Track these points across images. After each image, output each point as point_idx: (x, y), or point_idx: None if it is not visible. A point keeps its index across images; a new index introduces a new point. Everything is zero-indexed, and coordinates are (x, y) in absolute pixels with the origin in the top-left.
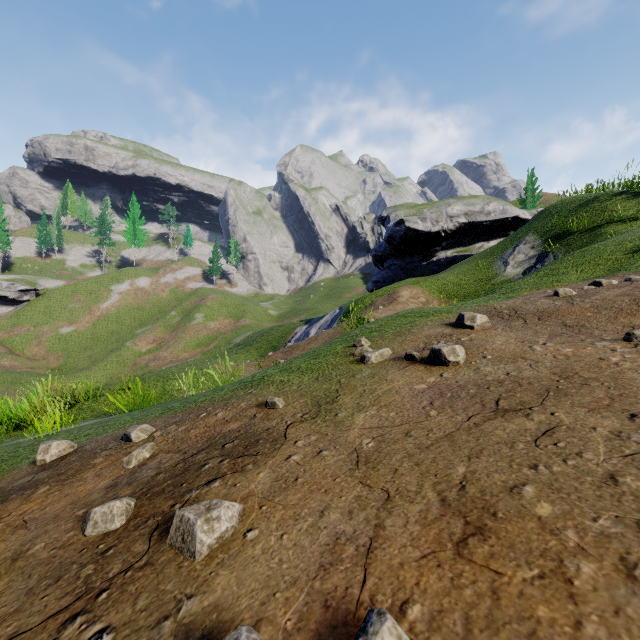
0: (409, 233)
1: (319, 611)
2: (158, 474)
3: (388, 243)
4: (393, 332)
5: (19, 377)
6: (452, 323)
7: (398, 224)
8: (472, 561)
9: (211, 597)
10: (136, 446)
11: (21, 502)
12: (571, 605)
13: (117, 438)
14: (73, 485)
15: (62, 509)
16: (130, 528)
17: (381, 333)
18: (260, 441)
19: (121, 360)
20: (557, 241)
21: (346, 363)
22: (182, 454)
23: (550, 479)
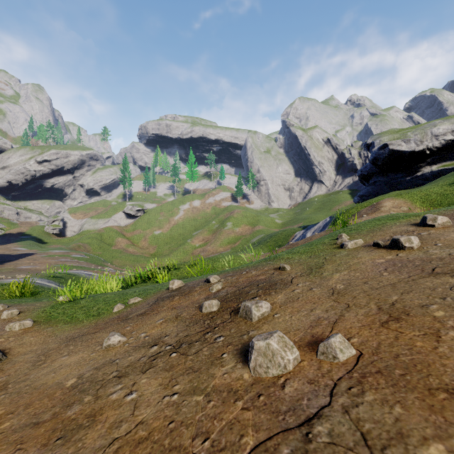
0: (393, 154)
1: (309, 337)
2: (227, 294)
3: (373, 164)
4: (367, 230)
5: (136, 258)
6: (417, 223)
7: (382, 148)
8: (388, 328)
9: (261, 331)
10: (213, 284)
11: (170, 301)
12: (435, 343)
13: (202, 281)
14: (189, 297)
15: (188, 304)
16: (220, 311)
17: (358, 231)
18: (277, 284)
19: (185, 251)
20: None
21: (330, 248)
22: (237, 287)
23: (451, 303)
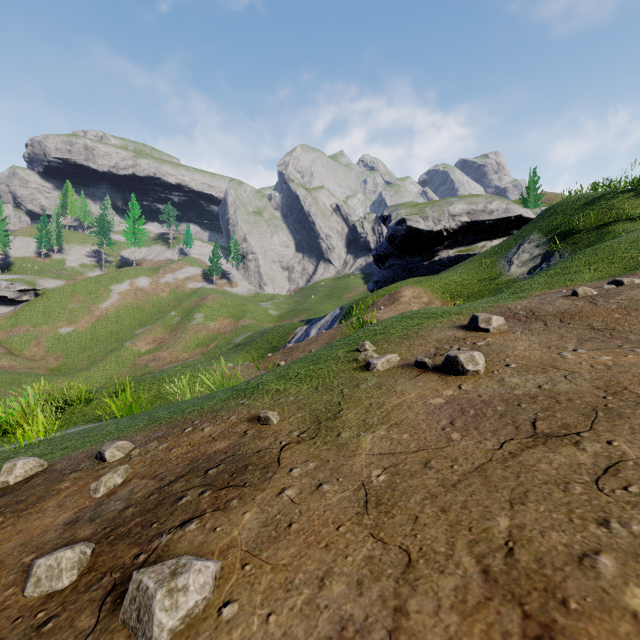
0: (411, 232)
1: None
2: (127, 508)
3: (389, 242)
4: (399, 335)
5: (17, 378)
6: (464, 325)
7: (399, 223)
8: None
9: None
10: (109, 467)
11: None
12: None
13: (92, 456)
14: (30, 518)
15: (9, 552)
16: (80, 588)
17: (386, 336)
18: (249, 467)
19: (120, 360)
20: (563, 240)
21: (349, 370)
22: (158, 481)
23: (633, 545)
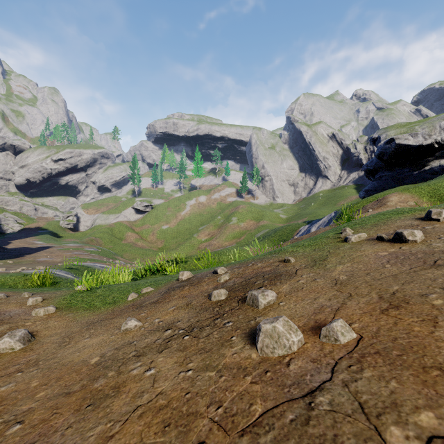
0: (399, 148)
1: (313, 323)
2: (234, 284)
3: (378, 159)
4: (371, 224)
5: (145, 251)
6: (422, 217)
7: (388, 142)
8: (388, 315)
9: (267, 317)
10: (220, 275)
11: (180, 291)
12: (432, 328)
13: (210, 273)
14: (198, 287)
15: (198, 293)
16: (228, 299)
17: (362, 225)
18: (282, 275)
19: (191, 245)
20: None
21: (334, 242)
22: (244, 278)
23: None
